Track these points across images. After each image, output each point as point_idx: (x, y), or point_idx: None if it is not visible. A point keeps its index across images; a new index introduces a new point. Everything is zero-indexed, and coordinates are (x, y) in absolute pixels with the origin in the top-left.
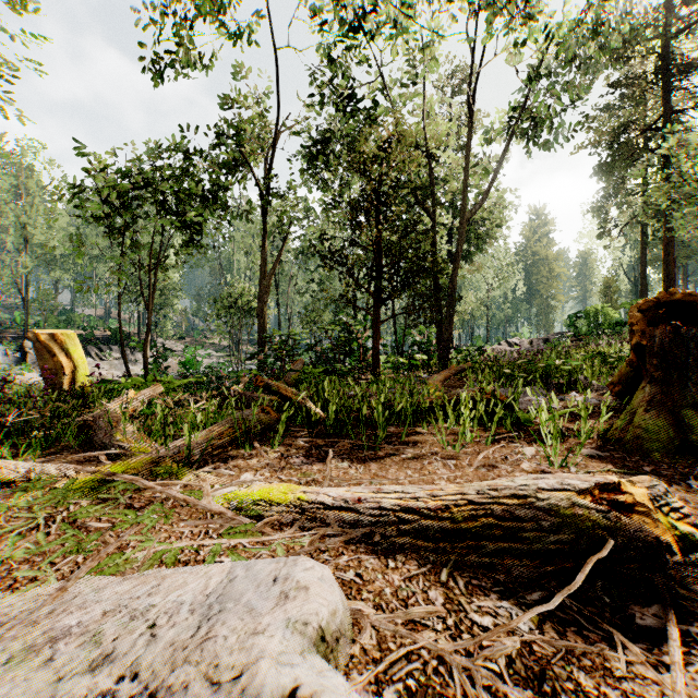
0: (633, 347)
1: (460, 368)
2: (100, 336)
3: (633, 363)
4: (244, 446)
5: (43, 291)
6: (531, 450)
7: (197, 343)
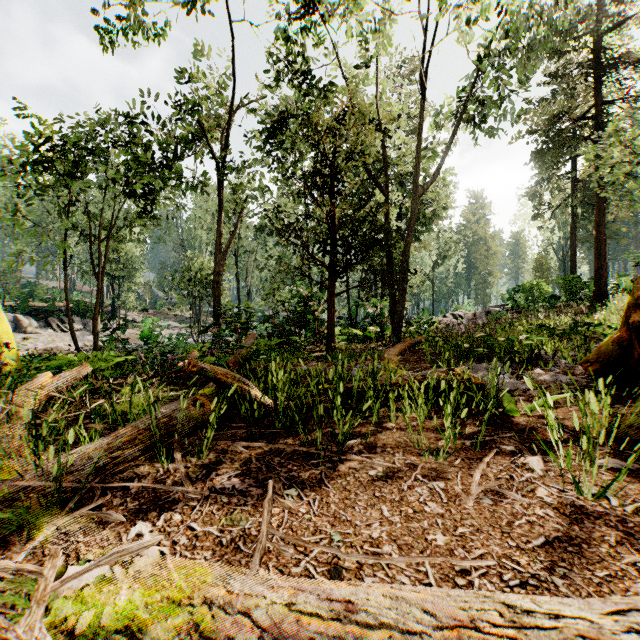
0: (633, 324)
1: (415, 341)
2: (63, 308)
3: (621, 342)
4: (160, 458)
5: (3, 264)
6: (539, 463)
7: (160, 314)
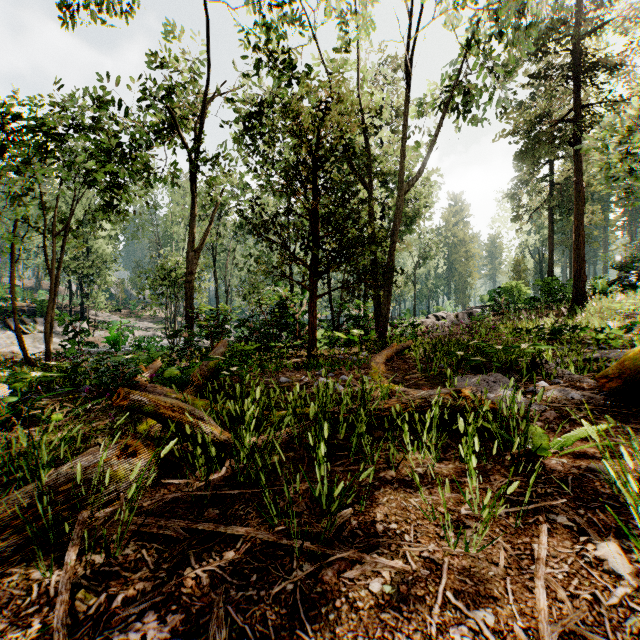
0: None
1: (402, 346)
2: (27, 308)
3: None
4: (38, 566)
5: None
6: (623, 561)
7: (134, 315)
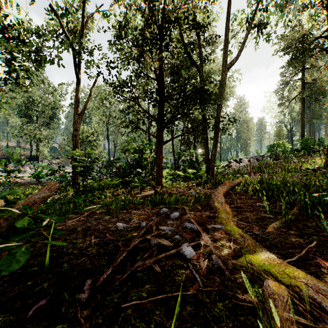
0: None
1: (234, 183)
2: (7, 157)
3: None
4: None
5: None
6: None
7: (67, 161)
